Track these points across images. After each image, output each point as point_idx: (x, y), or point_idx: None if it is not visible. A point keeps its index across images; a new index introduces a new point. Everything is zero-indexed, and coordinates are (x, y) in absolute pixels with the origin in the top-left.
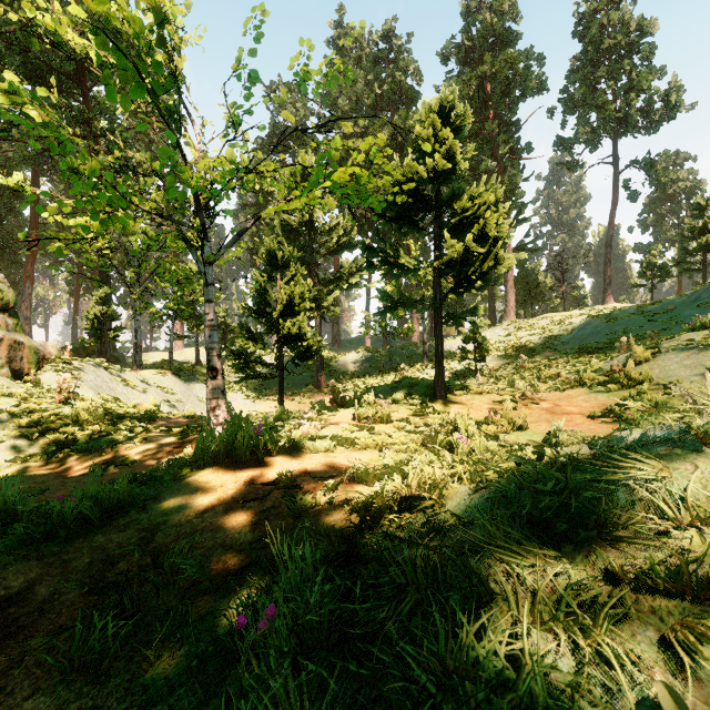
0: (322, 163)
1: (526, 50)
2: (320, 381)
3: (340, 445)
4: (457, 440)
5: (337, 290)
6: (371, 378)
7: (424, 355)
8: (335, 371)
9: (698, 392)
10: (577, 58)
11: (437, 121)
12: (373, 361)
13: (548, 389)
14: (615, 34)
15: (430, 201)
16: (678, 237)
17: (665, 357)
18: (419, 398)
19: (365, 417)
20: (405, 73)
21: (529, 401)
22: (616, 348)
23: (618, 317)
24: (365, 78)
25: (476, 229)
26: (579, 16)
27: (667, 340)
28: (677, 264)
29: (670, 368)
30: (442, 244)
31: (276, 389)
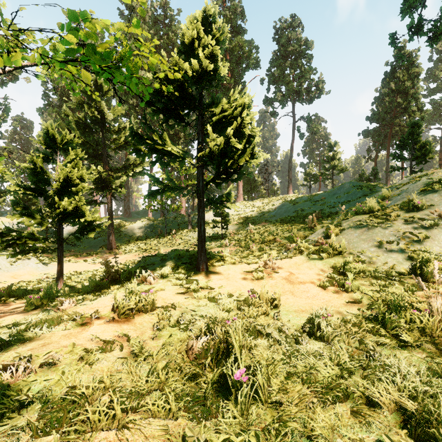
0: (76, 27)
1: (249, 41)
2: (111, 243)
3: (42, 434)
4: (233, 373)
5: (124, 176)
6: (151, 241)
7: (188, 224)
8: (124, 235)
9: (378, 260)
10: (275, 52)
11: (201, 28)
12: (153, 227)
13: (276, 254)
14: (294, 44)
15: (195, 99)
16: (322, 161)
17: (348, 233)
18: (185, 272)
19: (126, 310)
20: (176, 35)
21: (272, 270)
22: (300, 221)
23: (298, 202)
24: (148, 31)
25: (235, 125)
26: (277, 29)
27: (344, 220)
28: (321, 175)
29: (354, 241)
30: (204, 140)
31: (74, 251)
